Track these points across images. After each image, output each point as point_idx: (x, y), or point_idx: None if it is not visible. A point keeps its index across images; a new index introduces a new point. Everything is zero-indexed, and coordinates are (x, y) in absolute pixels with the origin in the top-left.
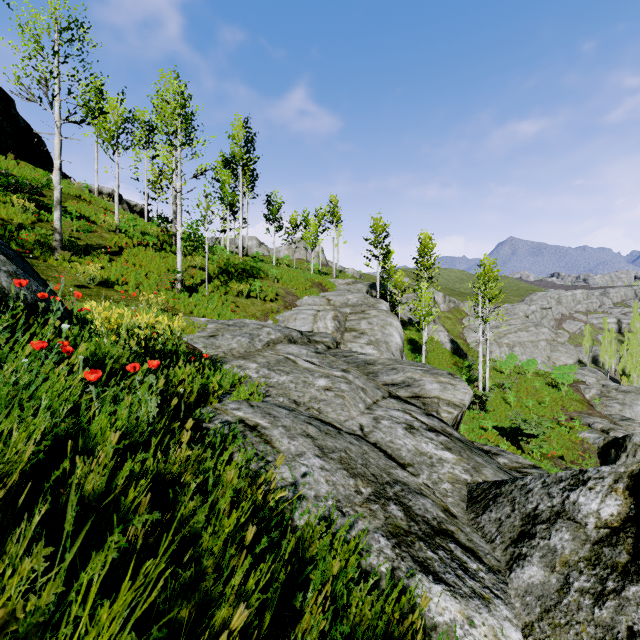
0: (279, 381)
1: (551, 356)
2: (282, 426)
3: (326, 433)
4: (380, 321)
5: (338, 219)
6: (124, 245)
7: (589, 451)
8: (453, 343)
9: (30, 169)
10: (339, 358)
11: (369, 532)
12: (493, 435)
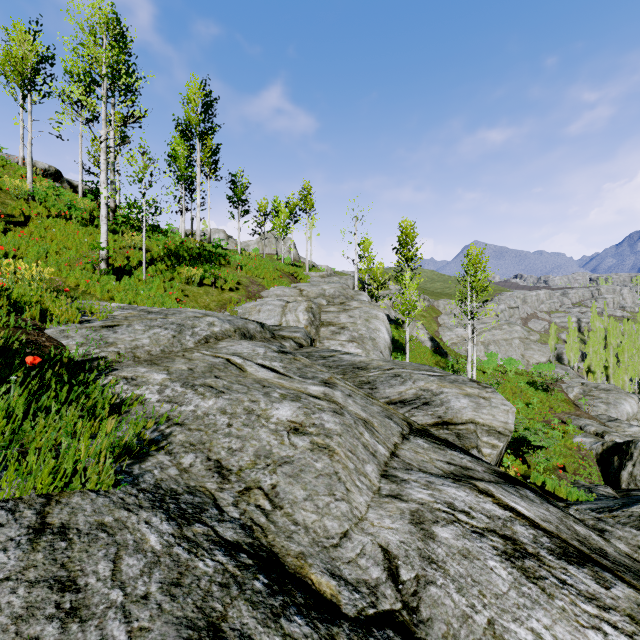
0: (198, 410)
1: (525, 354)
2: None
3: None
4: (363, 313)
5: (311, 207)
6: (35, 215)
7: (587, 458)
8: (433, 341)
9: None
10: (315, 360)
11: None
12: None
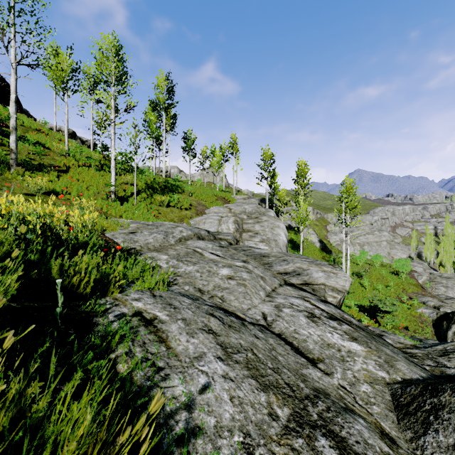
0: (186, 270)
1: (390, 252)
2: (182, 319)
3: (229, 326)
4: (270, 224)
5: (237, 151)
6: (71, 165)
7: (426, 323)
8: (321, 242)
9: (0, 108)
10: (239, 252)
11: None
12: (356, 311)
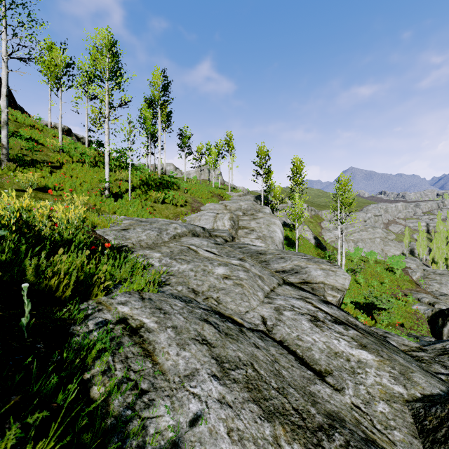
0: (179, 269)
1: (384, 249)
2: (172, 327)
3: (226, 334)
4: (266, 221)
5: (232, 149)
6: (65, 161)
7: (421, 319)
8: (316, 239)
9: None
10: (235, 249)
11: None
12: (352, 309)
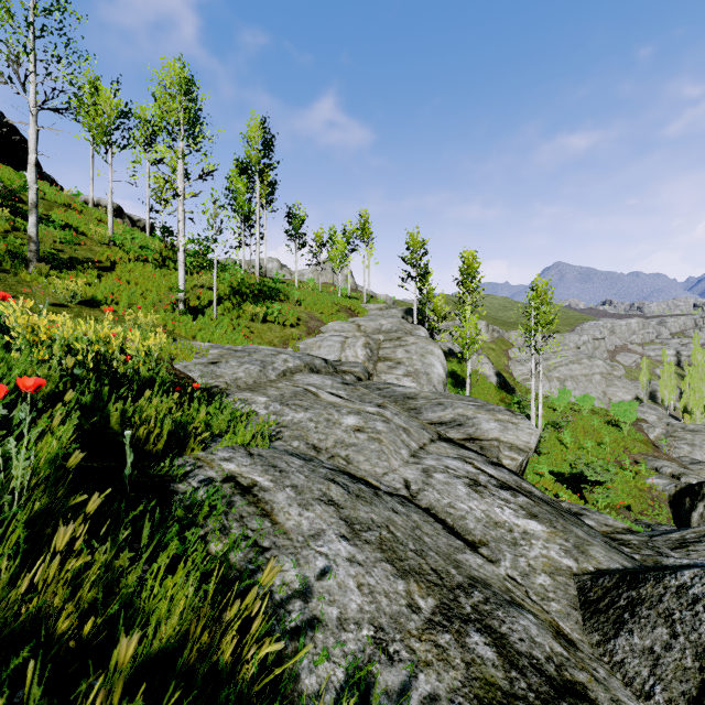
0: (294, 419)
1: (607, 391)
2: (291, 486)
3: (357, 496)
4: (419, 349)
5: (369, 236)
6: (118, 260)
7: (659, 500)
8: (499, 376)
9: (10, 173)
10: (372, 391)
11: (440, 702)
12: (550, 482)
